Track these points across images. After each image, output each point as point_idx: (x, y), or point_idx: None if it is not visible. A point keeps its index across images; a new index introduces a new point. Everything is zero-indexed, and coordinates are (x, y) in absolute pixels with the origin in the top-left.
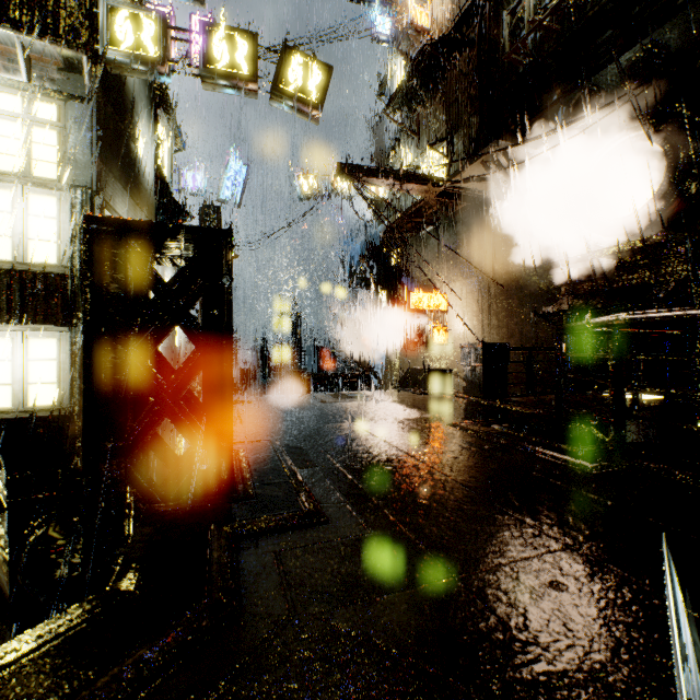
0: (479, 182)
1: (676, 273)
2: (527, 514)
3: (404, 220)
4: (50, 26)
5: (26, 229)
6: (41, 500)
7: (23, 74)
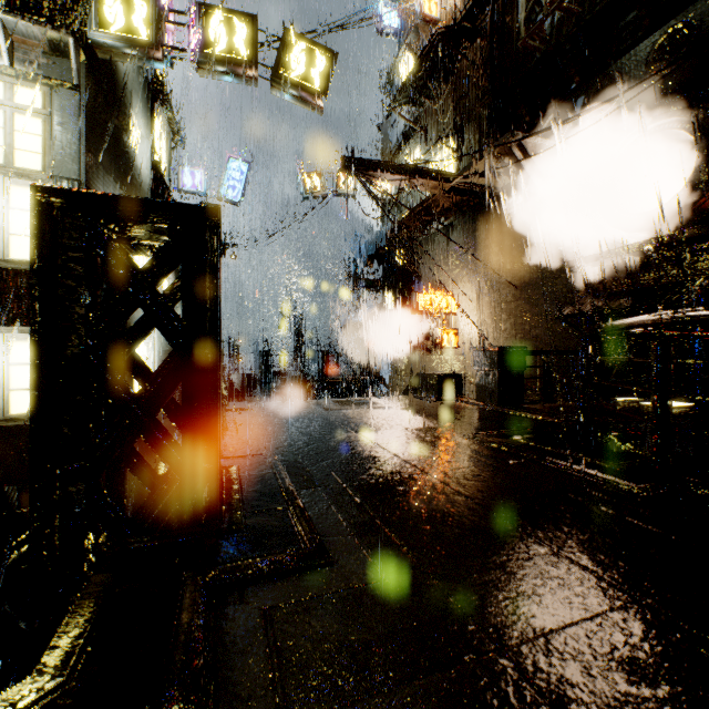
0: (492, 177)
1: (708, 271)
2: (575, 552)
3: (411, 218)
4: (33, 5)
5: (7, 223)
6: (24, 514)
7: (4, 57)
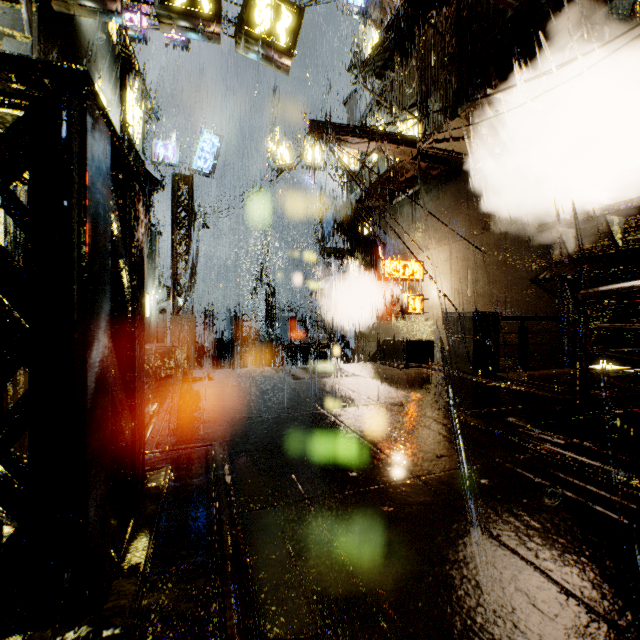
0: (460, 141)
1: None
2: None
3: (377, 187)
4: None
5: None
6: None
7: None
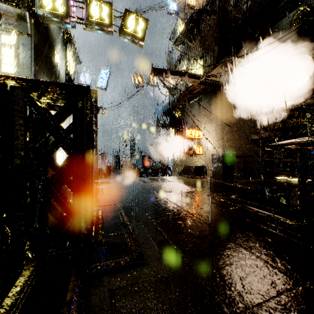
0: (219, 77)
1: None
2: (266, 256)
3: (182, 96)
4: None
5: None
6: None
7: None
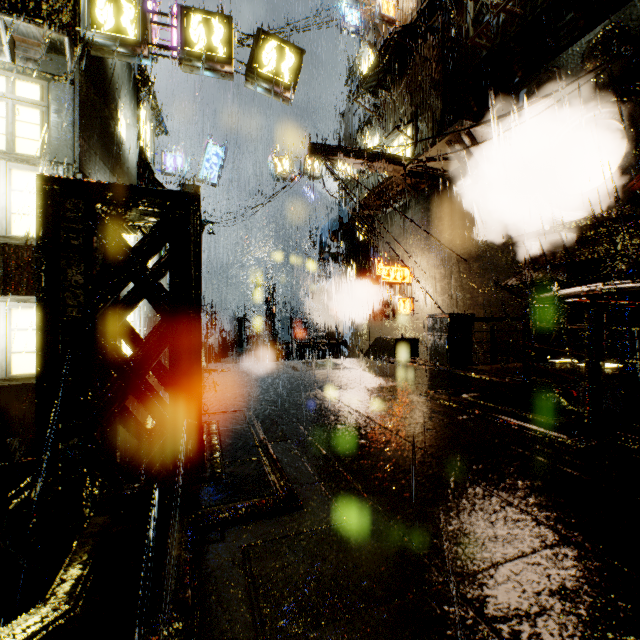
0: (443, 161)
1: (637, 246)
2: (515, 497)
3: (371, 198)
4: (33, 8)
5: (9, 203)
6: (24, 464)
7: (7, 55)
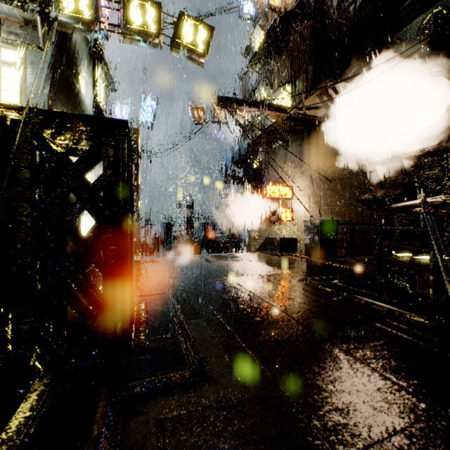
0: (314, 109)
1: None
2: (387, 370)
3: (262, 137)
4: None
5: None
6: None
7: None
